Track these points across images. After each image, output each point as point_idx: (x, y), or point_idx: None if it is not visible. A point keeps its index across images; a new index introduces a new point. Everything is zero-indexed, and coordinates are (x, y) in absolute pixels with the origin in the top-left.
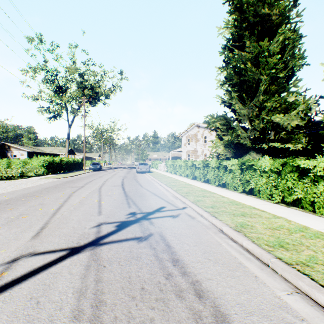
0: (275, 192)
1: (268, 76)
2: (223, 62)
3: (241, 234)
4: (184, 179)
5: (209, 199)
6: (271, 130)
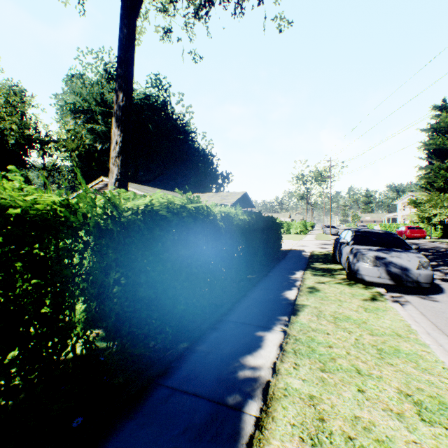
0: None
1: (441, 182)
2: (417, 169)
3: None
4: None
5: None
6: (442, 209)
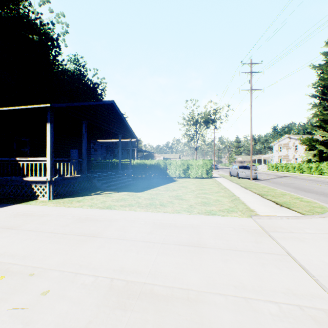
0: (327, 173)
1: None
2: (311, 106)
3: (311, 177)
4: (287, 172)
5: (303, 175)
6: None
